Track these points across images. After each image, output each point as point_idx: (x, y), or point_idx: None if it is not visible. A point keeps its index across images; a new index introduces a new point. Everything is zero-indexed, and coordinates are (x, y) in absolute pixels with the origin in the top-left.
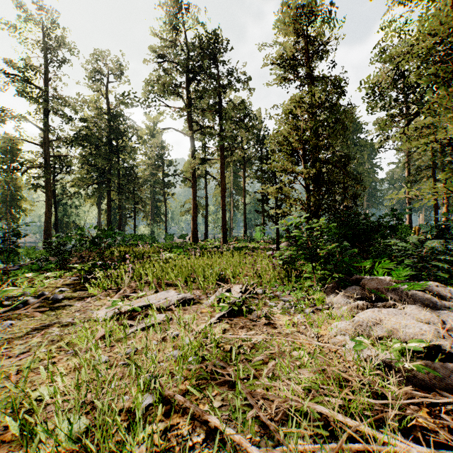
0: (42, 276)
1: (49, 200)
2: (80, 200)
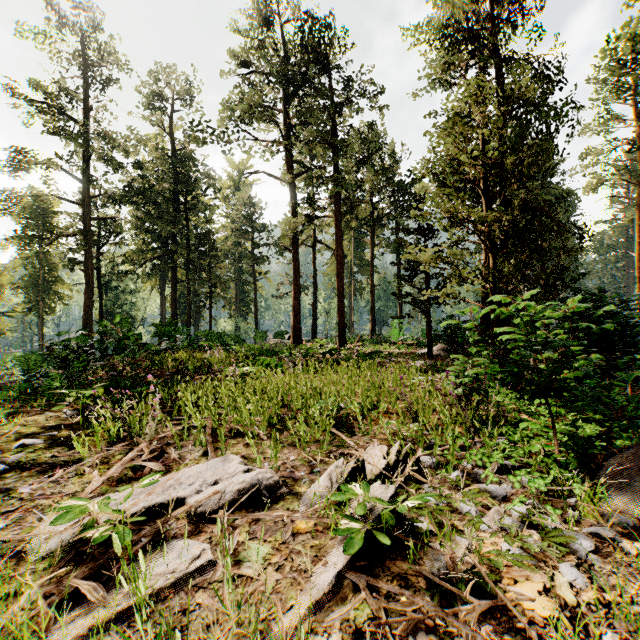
0: None
1: (90, 282)
2: (136, 283)
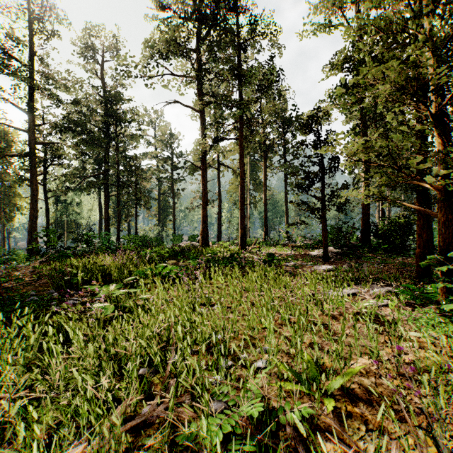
0: None
1: (34, 195)
2: (80, 197)
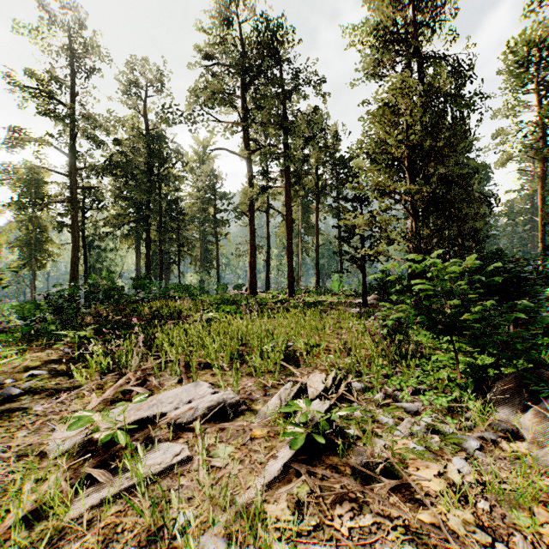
0: None
1: (76, 242)
2: (115, 242)
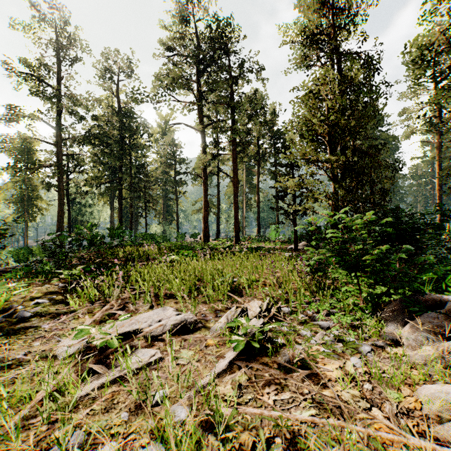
0: (4, 287)
1: (62, 199)
2: (93, 199)
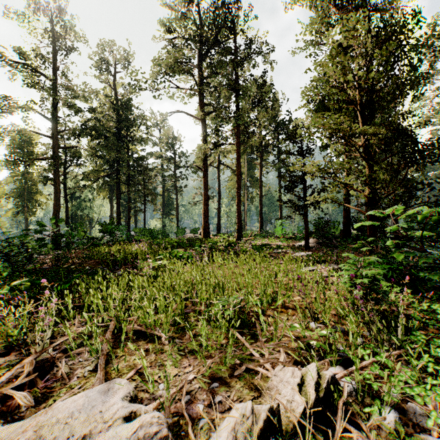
0: None
1: (57, 193)
2: (93, 194)
